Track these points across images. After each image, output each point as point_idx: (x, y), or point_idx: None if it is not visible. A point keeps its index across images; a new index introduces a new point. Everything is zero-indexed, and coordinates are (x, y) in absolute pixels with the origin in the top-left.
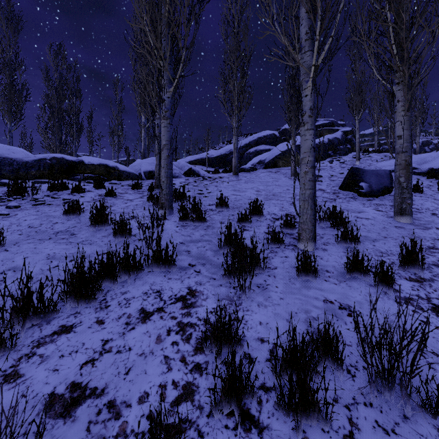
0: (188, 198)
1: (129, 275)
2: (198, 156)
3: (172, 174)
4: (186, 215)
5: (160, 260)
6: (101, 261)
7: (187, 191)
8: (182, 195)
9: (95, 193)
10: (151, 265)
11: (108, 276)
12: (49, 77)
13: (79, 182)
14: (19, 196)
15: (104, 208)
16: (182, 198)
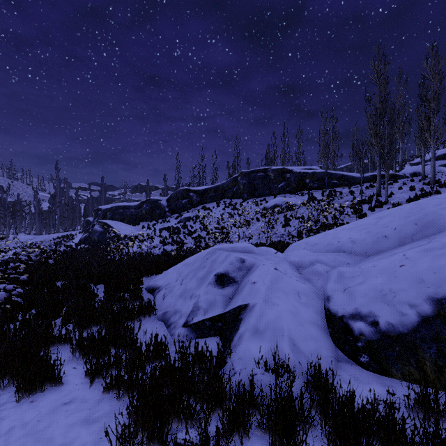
0: (441, 182)
1: (430, 194)
2: (440, 153)
3: (435, 174)
4: (441, 186)
5: (437, 192)
6: (424, 192)
7: (440, 179)
8: (438, 181)
9: (396, 185)
10: (435, 193)
11: (425, 195)
12: (327, 130)
13: (390, 182)
14: (374, 188)
15: (413, 186)
16: (438, 182)
